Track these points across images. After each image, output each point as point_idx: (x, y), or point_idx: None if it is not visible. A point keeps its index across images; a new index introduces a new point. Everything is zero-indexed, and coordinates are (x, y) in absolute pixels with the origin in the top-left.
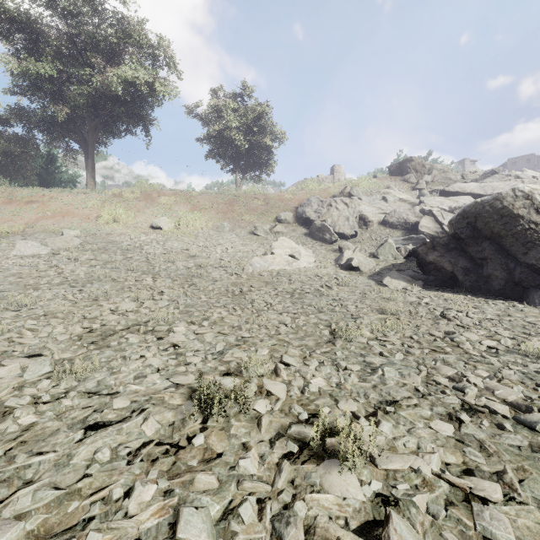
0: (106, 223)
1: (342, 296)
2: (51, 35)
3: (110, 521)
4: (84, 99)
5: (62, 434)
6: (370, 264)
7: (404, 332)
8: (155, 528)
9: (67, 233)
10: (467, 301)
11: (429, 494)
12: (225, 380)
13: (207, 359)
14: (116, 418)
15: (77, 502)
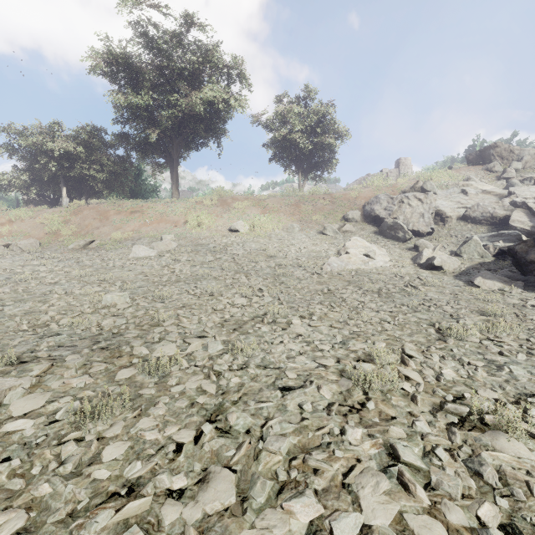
0: (192, 227)
1: (432, 296)
2: (147, 70)
3: (345, 445)
4: (172, 121)
5: (265, 391)
6: (455, 263)
7: (517, 334)
8: (376, 454)
9: (164, 237)
10: None
11: None
12: (363, 365)
13: (334, 348)
14: (294, 385)
15: (311, 432)
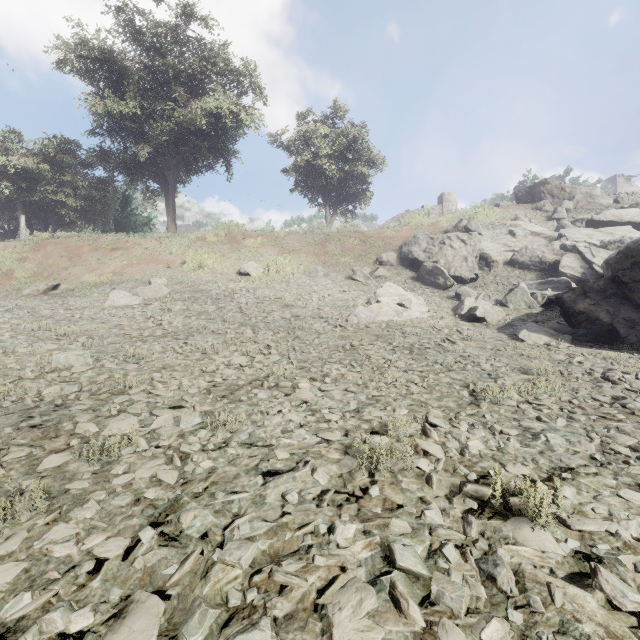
0: (191, 269)
1: (471, 352)
2: (133, 70)
3: (329, 549)
4: (167, 136)
5: (242, 478)
6: (499, 314)
7: (559, 395)
8: (369, 559)
9: (154, 281)
10: (634, 361)
11: (634, 556)
12: (375, 438)
13: (345, 417)
14: (284, 468)
15: (289, 533)
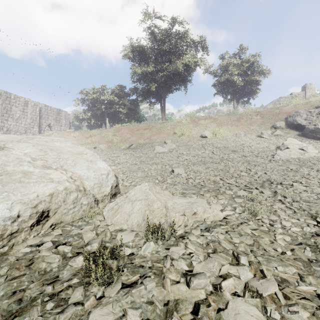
0: (179, 136)
1: None
2: (149, 52)
3: None
4: (164, 78)
5: None
6: None
7: None
8: None
9: (167, 142)
10: None
11: None
12: None
13: None
14: None
15: None
